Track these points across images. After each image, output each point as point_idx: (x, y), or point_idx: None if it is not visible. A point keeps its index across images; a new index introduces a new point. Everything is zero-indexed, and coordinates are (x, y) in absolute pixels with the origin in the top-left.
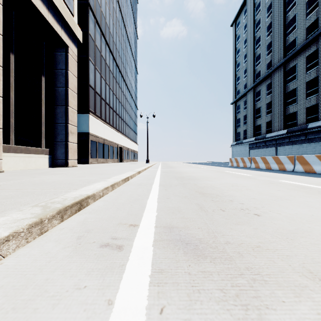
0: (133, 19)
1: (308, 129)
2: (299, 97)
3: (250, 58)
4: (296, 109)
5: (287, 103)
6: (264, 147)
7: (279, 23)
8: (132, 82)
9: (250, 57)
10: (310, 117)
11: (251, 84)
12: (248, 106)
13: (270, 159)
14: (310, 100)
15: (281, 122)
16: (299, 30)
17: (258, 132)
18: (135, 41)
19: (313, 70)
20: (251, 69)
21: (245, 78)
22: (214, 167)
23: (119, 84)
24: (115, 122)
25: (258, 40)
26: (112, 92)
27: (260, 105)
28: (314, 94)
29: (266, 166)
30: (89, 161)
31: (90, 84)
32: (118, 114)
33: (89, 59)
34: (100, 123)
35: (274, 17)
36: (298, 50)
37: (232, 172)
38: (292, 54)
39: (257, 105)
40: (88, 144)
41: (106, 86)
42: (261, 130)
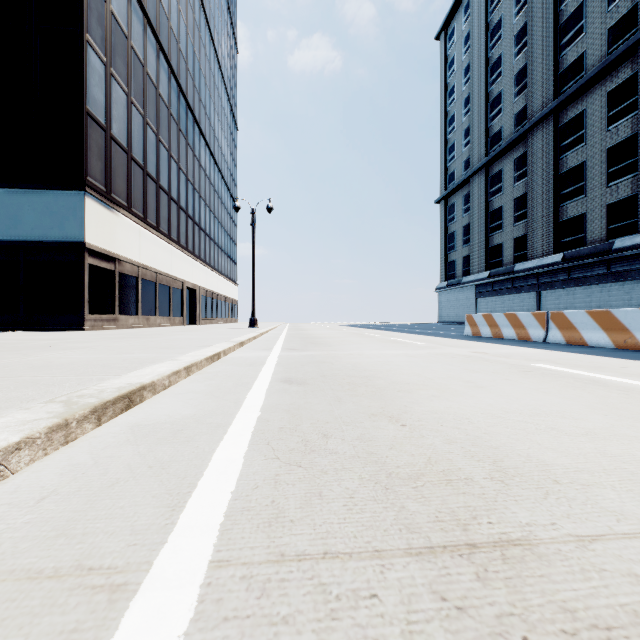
0: (225, 2)
1: (615, 252)
2: (590, 181)
3: (477, 103)
4: (584, 209)
5: (561, 197)
6: (510, 292)
7: (544, 25)
8: (223, 144)
9: (478, 102)
10: (616, 226)
11: (480, 158)
12: (474, 206)
13: (635, 316)
14: (616, 188)
15: (548, 238)
16: (590, 37)
17: (496, 261)
18: (230, 54)
19: (623, 122)
20: (481, 128)
21: (467, 147)
22: (446, 342)
23: (187, 138)
24: (176, 228)
25: (496, 66)
26: (167, 151)
27: (500, 202)
28: (627, 173)
29: (617, 340)
30: (84, 323)
31: (88, 110)
32: (185, 208)
33: (86, 41)
34: (125, 223)
35: (533, 12)
36: (590, 78)
37: (607, 378)
38: (575, 89)
39: (493, 203)
40: (82, 276)
41: (148, 132)
42: (502, 255)
